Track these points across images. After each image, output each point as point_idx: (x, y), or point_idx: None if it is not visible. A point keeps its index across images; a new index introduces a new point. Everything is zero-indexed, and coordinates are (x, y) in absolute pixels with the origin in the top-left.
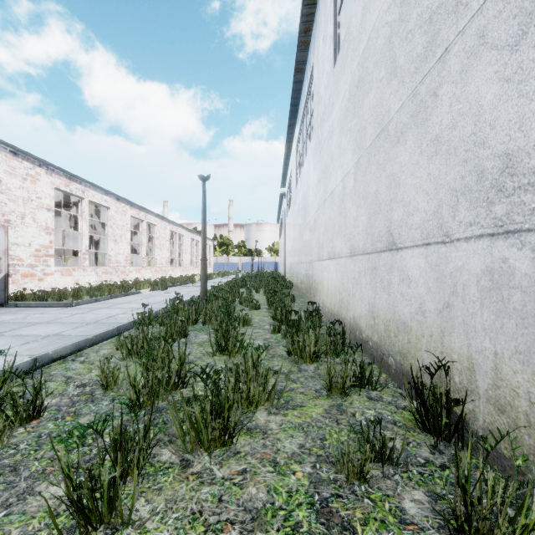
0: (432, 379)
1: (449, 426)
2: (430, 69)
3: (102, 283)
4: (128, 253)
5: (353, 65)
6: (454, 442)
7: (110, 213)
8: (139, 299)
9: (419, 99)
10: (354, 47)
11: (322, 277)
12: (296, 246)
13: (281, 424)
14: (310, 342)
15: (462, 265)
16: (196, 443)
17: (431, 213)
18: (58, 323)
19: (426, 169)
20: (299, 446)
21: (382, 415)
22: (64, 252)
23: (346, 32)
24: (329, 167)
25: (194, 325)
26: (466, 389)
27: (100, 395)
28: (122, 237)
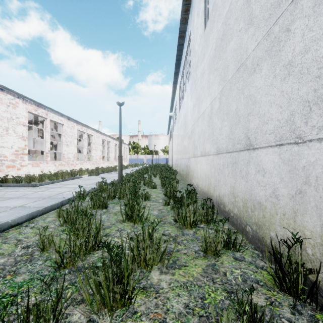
0: (289, 250)
1: (304, 289)
2: (283, 12)
3: (58, 171)
4: (75, 153)
5: (218, 25)
6: (308, 303)
7: (64, 128)
8: (80, 181)
9: (273, 37)
10: (219, 12)
11: (196, 167)
12: (179, 148)
13: (170, 283)
14: (190, 214)
15: (315, 160)
16: (101, 305)
17: (284, 121)
18: (25, 198)
19: (279, 88)
20: (184, 306)
21: (246, 274)
22: (35, 152)
23: (213, 4)
24: (201, 96)
25: (113, 199)
26: (321, 262)
27: (37, 256)
28: (71, 143)
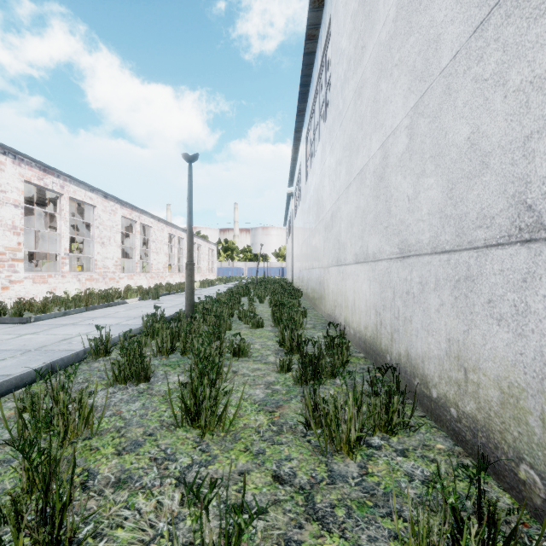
0: None
1: None
2: None
3: (85, 292)
4: (118, 258)
5: None
6: None
7: (96, 212)
8: (119, 312)
9: None
10: None
11: (344, 286)
12: (306, 249)
13: None
14: (349, 416)
15: None
16: None
17: None
18: None
19: None
20: None
21: None
22: (46, 256)
23: None
24: (357, 138)
25: (170, 355)
26: None
27: None
28: (111, 240)
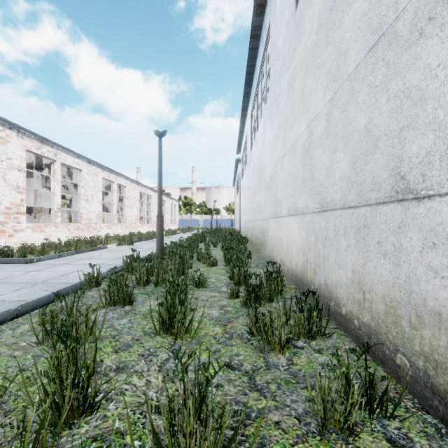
0: None
1: None
2: None
3: (73, 239)
4: (99, 211)
5: None
6: None
7: (82, 175)
8: (102, 254)
9: None
10: None
11: (280, 234)
12: (251, 204)
13: None
14: (280, 324)
15: None
16: None
17: None
18: (4, 283)
19: None
20: None
21: None
22: (41, 210)
23: None
24: (289, 119)
25: (146, 286)
26: None
27: None
28: (93, 197)
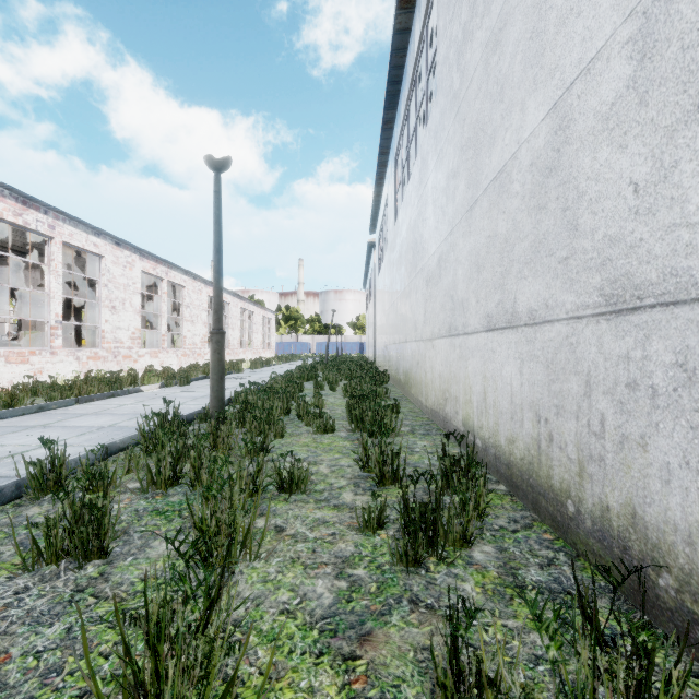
0: None
1: None
2: None
3: (85, 375)
4: (136, 328)
5: None
6: None
7: (104, 265)
8: (124, 405)
9: None
10: None
11: (462, 369)
12: (395, 315)
13: None
14: None
15: None
16: None
17: None
18: None
19: None
20: None
21: None
22: (35, 325)
23: None
24: (490, 120)
25: (171, 488)
26: None
27: None
28: (125, 303)
